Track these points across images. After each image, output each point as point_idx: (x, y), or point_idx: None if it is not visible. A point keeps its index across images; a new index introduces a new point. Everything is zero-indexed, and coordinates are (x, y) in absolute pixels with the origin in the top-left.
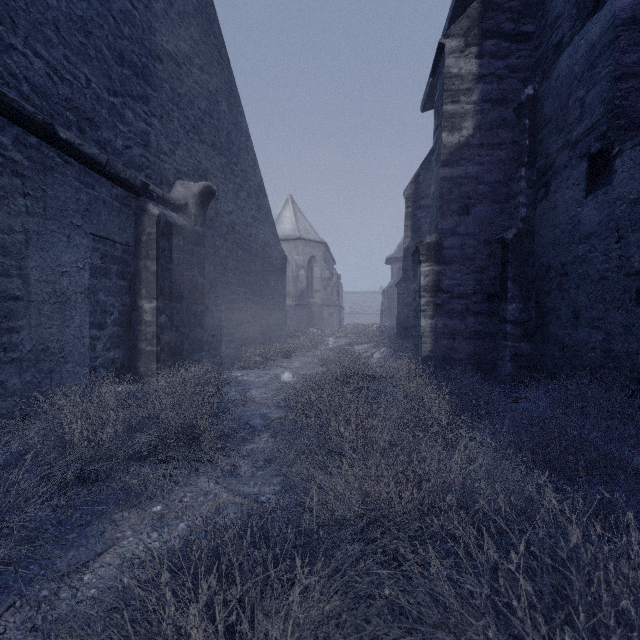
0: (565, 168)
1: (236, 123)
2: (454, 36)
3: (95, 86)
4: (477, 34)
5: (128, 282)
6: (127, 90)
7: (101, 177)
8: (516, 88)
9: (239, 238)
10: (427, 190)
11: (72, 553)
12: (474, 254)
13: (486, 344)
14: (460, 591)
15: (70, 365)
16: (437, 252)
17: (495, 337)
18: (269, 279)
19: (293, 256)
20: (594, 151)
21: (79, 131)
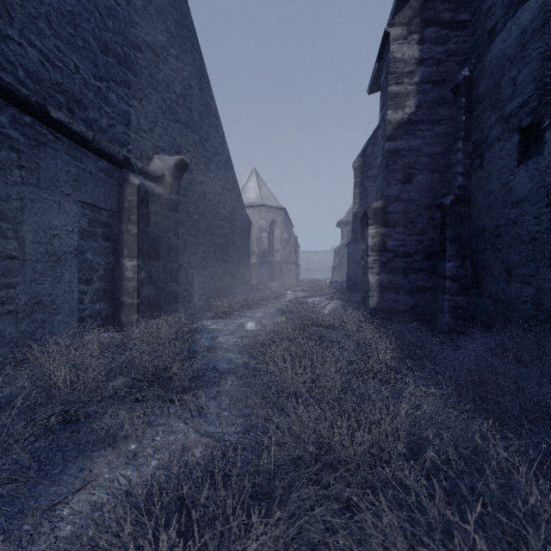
0: (498, 140)
1: (207, 105)
2: (398, 25)
3: (83, 72)
4: (418, 23)
5: (112, 243)
6: (111, 76)
7: (88, 152)
8: (453, 70)
9: (209, 205)
10: (373, 162)
11: (54, 488)
12: (416, 218)
13: (427, 297)
14: (412, 542)
15: (61, 316)
16: (383, 216)
17: (435, 291)
18: (235, 240)
19: (257, 220)
20: (525, 125)
21: (69, 111)
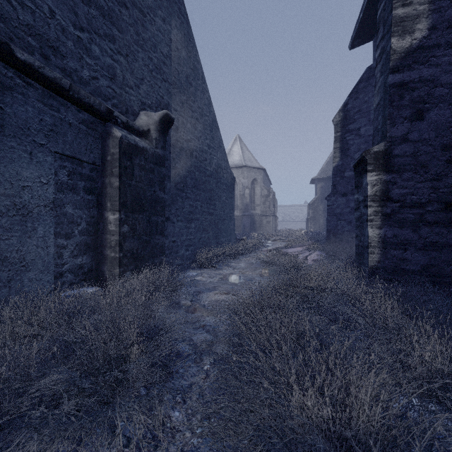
0: None
1: (193, 68)
2: None
3: (60, 18)
4: None
5: (96, 197)
6: (94, 28)
7: (67, 102)
8: None
9: (196, 162)
10: (355, 116)
11: None
12: (429, 161)
13: (444, 256)
14: None
15: (32, 273)
16: (386, 161)
17: None
18: (221, 195)
19: (240, 179)
20: None
21: (42, 57)
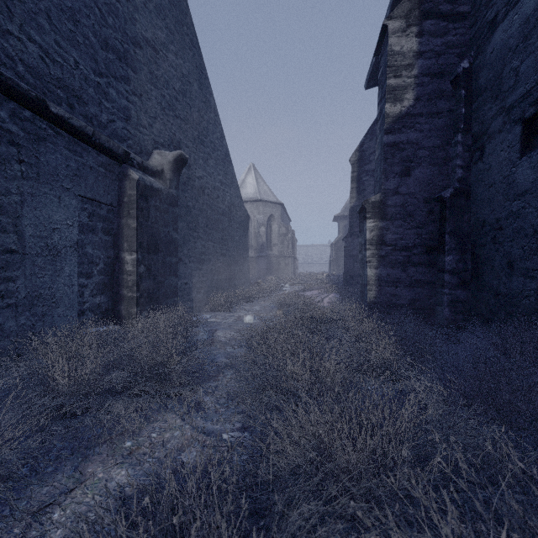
0: (499, 132)
1: (206, 101)
2: (396, 18)
3: (83, 68)
4: (417, 15)
5: (112, 237)
6: (111, 72)
7: (88, 147)
8: (453, 62)
9: (208, 199)
10: (370, 157)
11: (47, 488)
12: (414, 211)
13: (425, 291)
14: None
15: (61, 309)
16: (381, 210)
17: (434, 285)
18: (234, 234)
19: (255, 215)
20: (528, 115)
21: (69, 107)
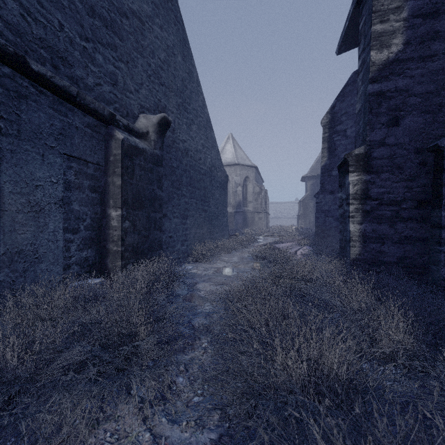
0: None
1: (189, 72)
2: None
3: (68, 31)
4: None
5: (99, 194)
6: (98, 38)
7: (74, 107)
8: None
9: (191, 161)
10: (342, 118)
11: None
12: (404, 163)
13: (417, 248)
14: None
15: (44, 264)
16: (366, 162)
17: (426, 242)
18: (214, 192)
19: (233, 177)
20: None
21: (53, 67)
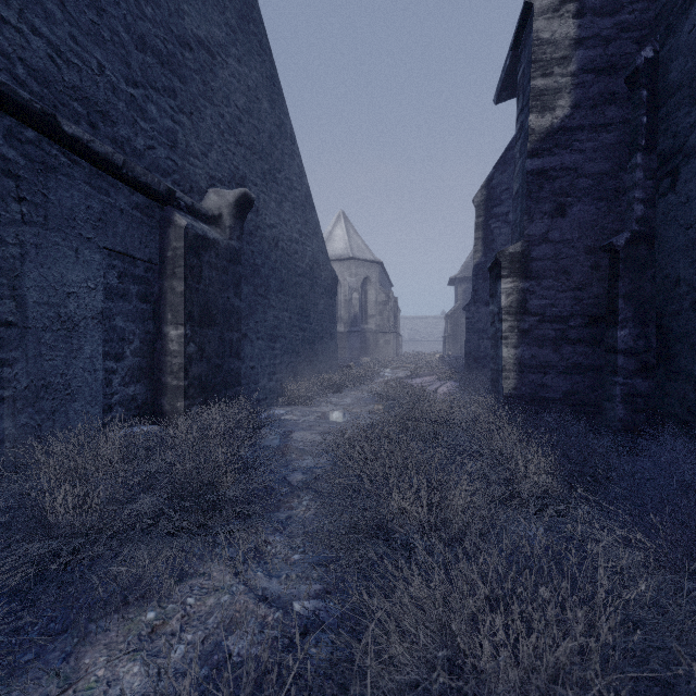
0: None
1: (279, 124)
2: None
3: (110, 74)
4: None
5: (151, 305)
6: (150, 81)
7: (118, 182)
8: (629, 52)
9: (283, 255)
10: (502, 195)
11: (17, 692)
12: (572, 266)
13: (588, 380)
14: None
15: (78, 403)
16: (523, 264)
17: (600, 371)
18: (317, 302)
19: (345, 278)
20: None
21: (90, 126)
